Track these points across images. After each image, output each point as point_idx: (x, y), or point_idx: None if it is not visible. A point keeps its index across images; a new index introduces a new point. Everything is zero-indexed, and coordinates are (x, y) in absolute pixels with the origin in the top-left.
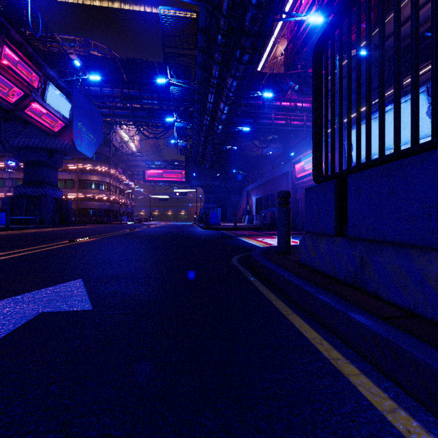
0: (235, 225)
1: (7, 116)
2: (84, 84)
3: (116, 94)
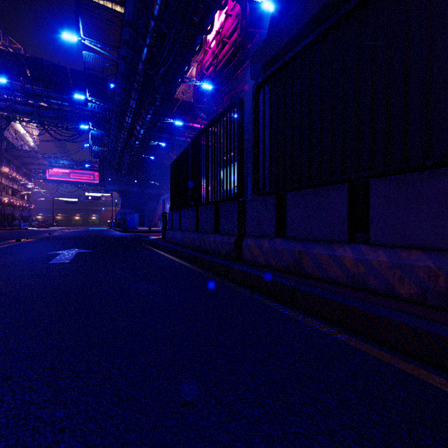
0: (149, 229)
1: None
2: None
3: (15, 87)
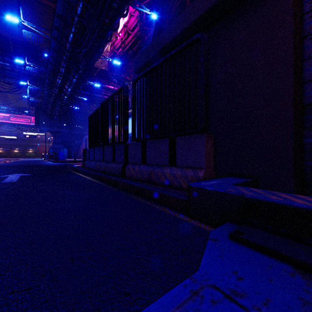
0: (75, 159)
1: None
2: None
3: None
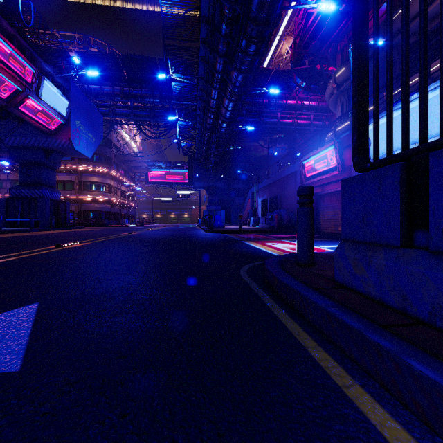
0: (240, 228)
1: (1, 114)
2: (83, 82)
3: (116, 92)
